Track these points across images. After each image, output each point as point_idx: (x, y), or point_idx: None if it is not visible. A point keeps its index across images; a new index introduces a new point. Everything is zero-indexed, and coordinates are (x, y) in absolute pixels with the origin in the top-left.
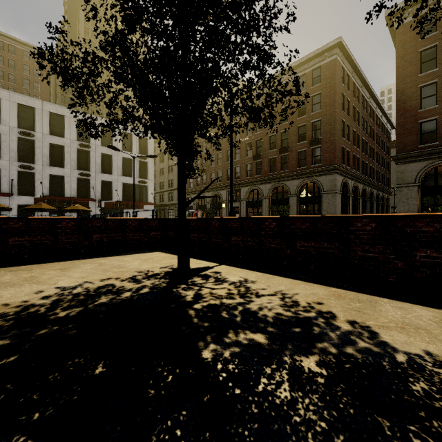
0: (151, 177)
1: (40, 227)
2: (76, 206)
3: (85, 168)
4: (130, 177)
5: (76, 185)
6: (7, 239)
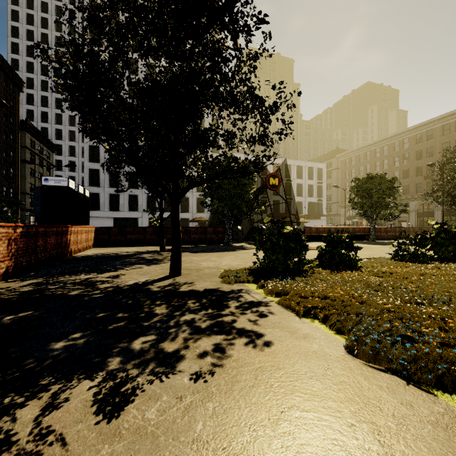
0: (324, 196)
1: (392, 230)
2: (303, 219)
3: (288, 194)
4: (312, 198)
5: (284, 205)
6: (387, 233)
